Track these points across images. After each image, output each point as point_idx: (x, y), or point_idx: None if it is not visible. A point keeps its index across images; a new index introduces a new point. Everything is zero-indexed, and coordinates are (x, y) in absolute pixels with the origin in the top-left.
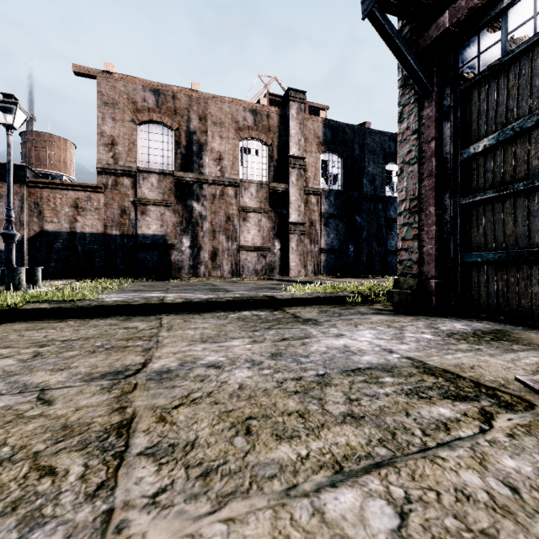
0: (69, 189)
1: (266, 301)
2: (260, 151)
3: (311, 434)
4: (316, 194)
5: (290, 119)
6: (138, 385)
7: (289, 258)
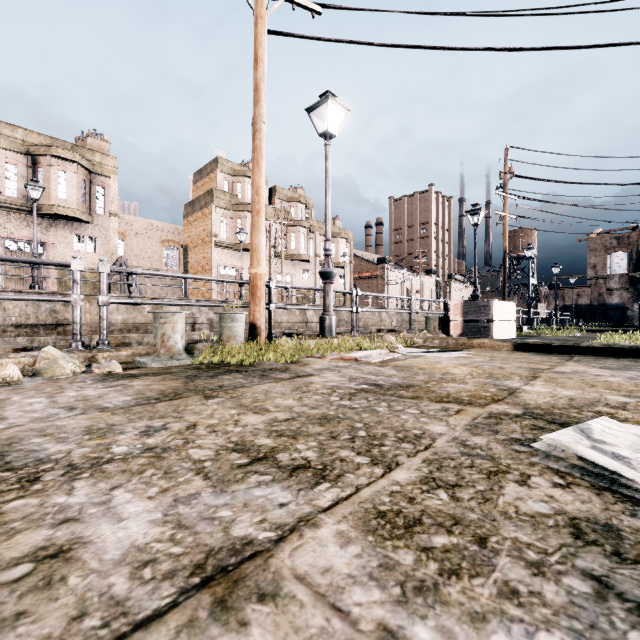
0: (575, 288)
1: None
2: None
3: None
4: None
5: None
6: None
7: None
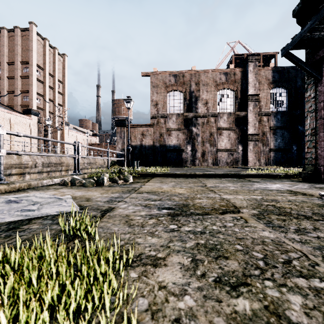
0: (140, 127)
1: (236, 175)
2: (229, 95)
3: (250, 193)
4: (267, 115)
5: (248, 73)
6: (208, 187)
7: (248, 155)
